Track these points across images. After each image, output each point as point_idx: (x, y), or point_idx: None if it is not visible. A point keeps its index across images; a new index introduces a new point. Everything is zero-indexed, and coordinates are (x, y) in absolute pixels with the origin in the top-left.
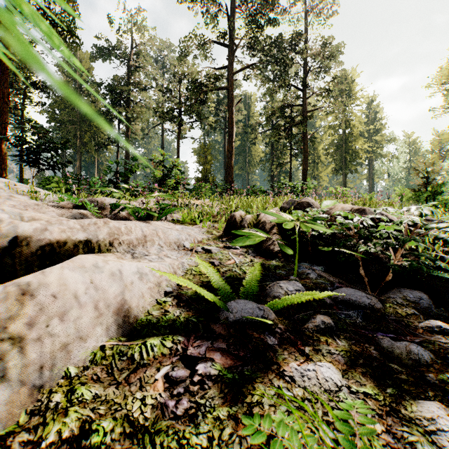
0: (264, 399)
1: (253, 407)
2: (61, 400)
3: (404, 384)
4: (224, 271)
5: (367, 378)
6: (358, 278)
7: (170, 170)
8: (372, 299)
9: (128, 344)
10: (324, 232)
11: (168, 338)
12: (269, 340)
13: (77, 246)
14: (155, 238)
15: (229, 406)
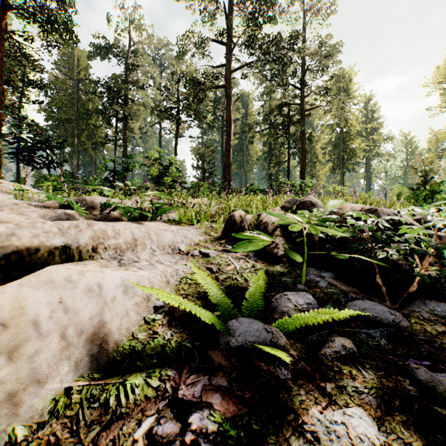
0: None
1: None
2: None
3: None
4: (224, 279)
5: (411, 431)
6: (373, 287)
7: (166, 168)
8: (396, 316)
9: (102, 383)
10: (334, 235)
11: (154, 374)
12: (280, 373)
13: (52, 253)
14: (147, 242)
15: None
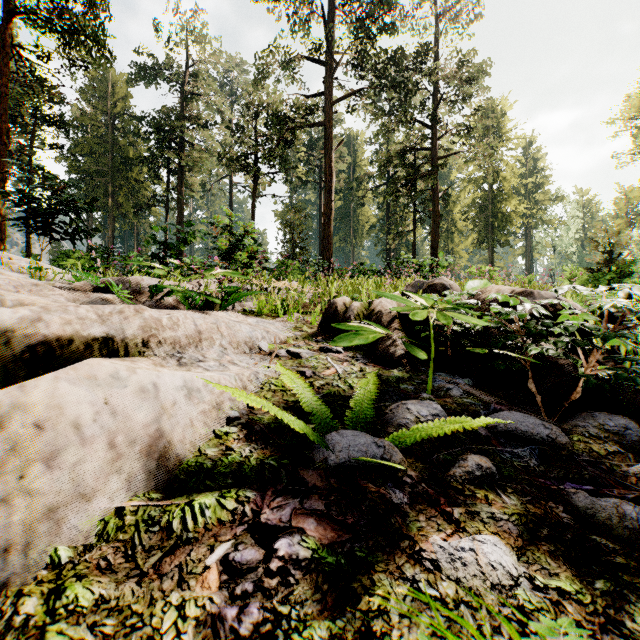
0: (391, 603)
1: (372, 618)
2: (36, 609)
3: (622, 573)
4: (321, 386)
5: (560, 562)
6: (525, 397)
7: (240, 239)
8: (552, 430)
9: (162, 504)
10: (472, 326)
11: (229, 494)
12: (393, 497)
13: (90, 346)
14: (215, 336)
15: (331, 617)
